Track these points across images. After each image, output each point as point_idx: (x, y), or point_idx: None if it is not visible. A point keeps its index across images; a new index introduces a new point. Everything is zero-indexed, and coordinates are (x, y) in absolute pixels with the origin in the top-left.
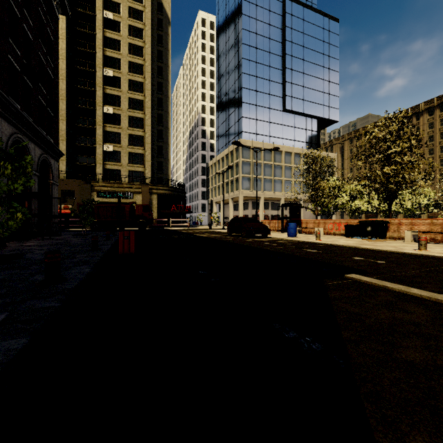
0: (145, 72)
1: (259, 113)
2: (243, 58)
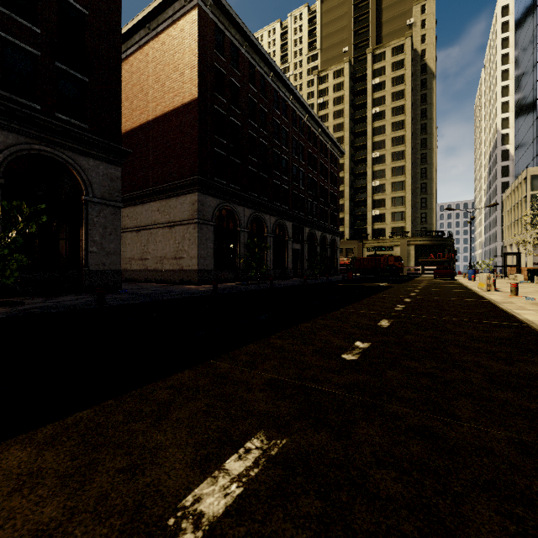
0: (405, 140)
1: None
2: (537, 62)
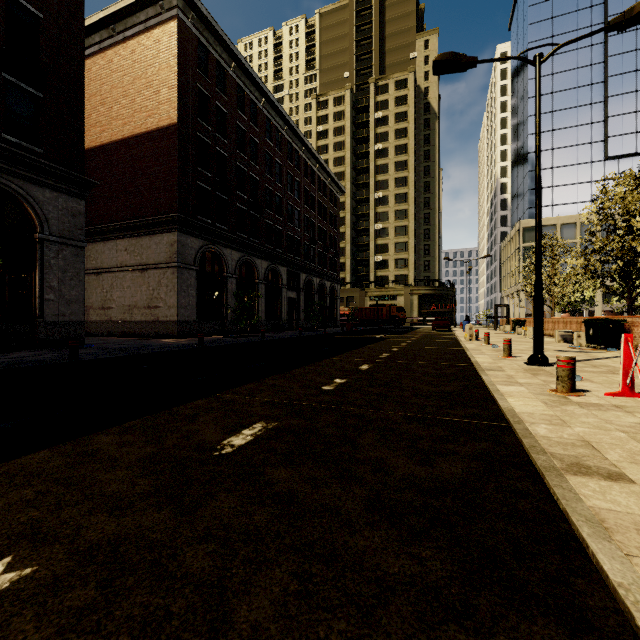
0: (409, 182)
1: (558, 177)
2: (529, 116)
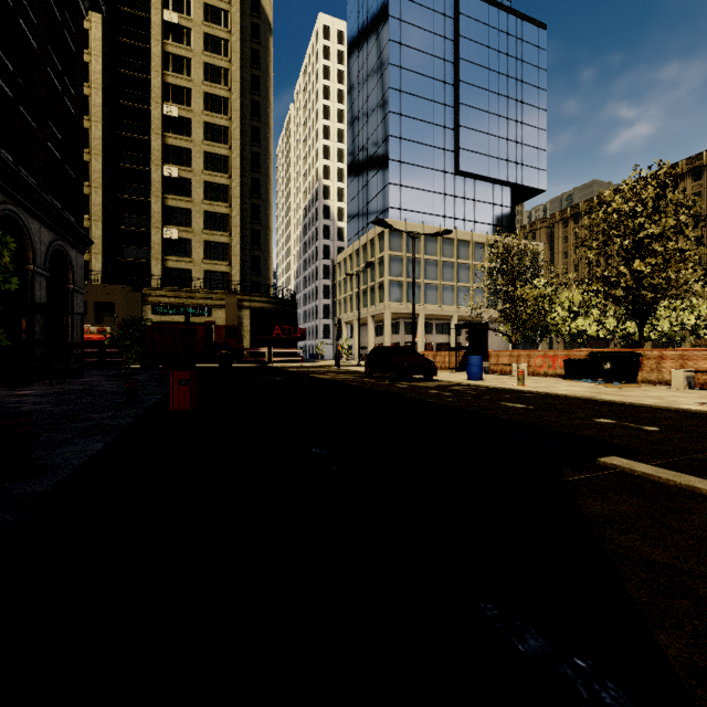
0: (230, 110)
1: (417, 178)
2: (390, 88)
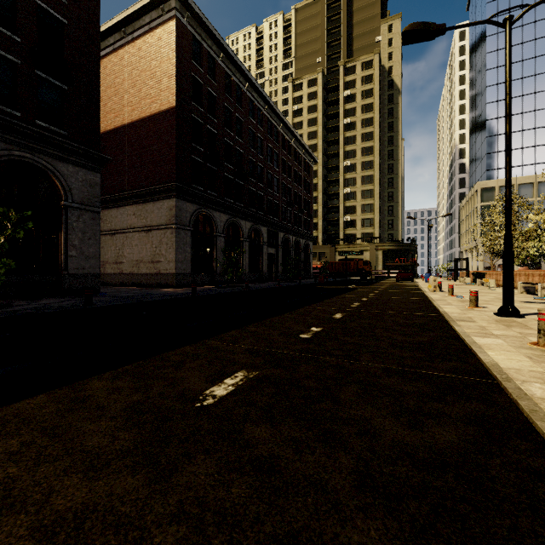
0: (374, 151)
1: (515, 141)
2: (487, 86)
